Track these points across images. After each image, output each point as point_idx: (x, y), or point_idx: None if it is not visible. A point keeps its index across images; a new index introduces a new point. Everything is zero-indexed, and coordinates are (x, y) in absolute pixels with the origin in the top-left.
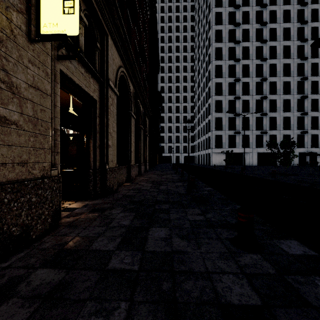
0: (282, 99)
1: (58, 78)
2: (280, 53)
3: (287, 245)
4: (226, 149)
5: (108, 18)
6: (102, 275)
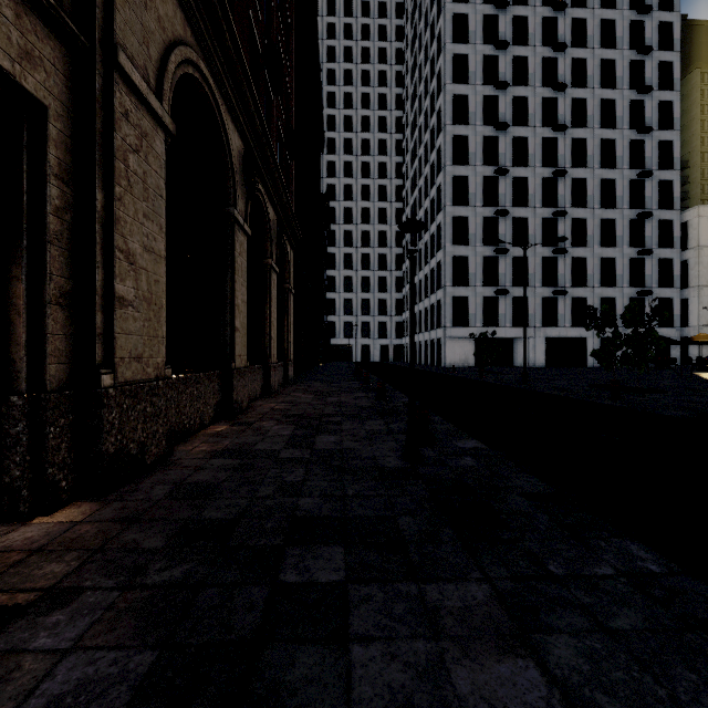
0: (599, 218)
1: None
2: (595, 116)
3: None
4: (478, 329)
5: None
6: None
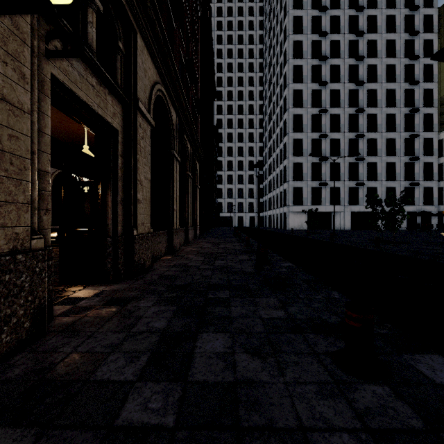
0: (385, 138)
1: (48, 87)
2: (382, 75)
3: (427, 364)
4: (308, 207)
5: (137, 6)
6: (104, 442)
